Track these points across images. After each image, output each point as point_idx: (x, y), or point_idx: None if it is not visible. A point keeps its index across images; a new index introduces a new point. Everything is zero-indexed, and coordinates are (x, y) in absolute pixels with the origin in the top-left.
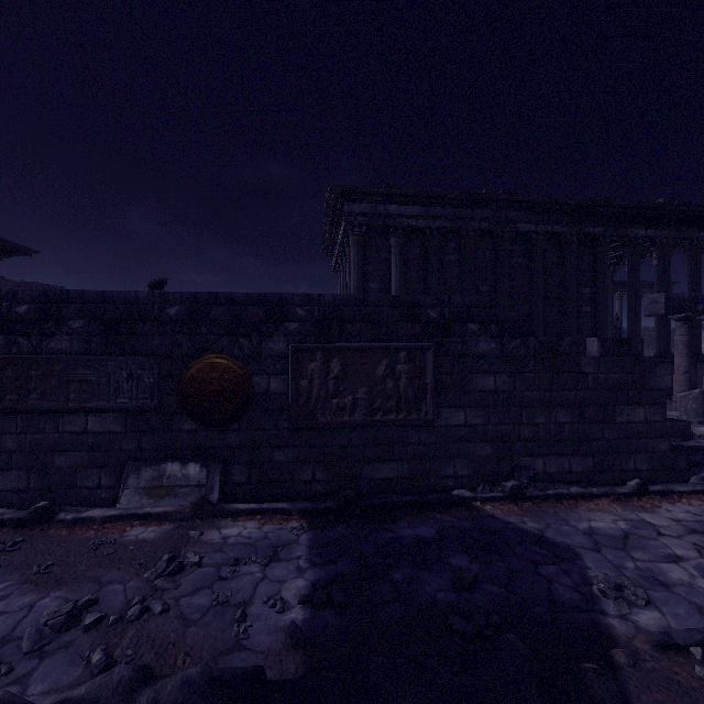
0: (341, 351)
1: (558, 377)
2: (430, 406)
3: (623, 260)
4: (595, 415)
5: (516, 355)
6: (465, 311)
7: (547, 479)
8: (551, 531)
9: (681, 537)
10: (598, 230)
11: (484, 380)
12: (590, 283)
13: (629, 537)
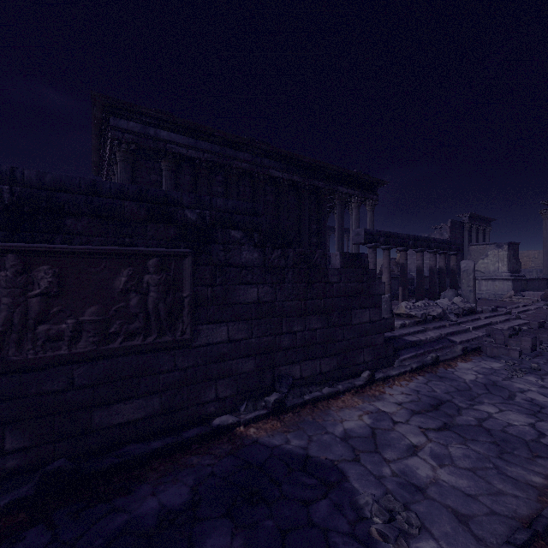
0: (54, 255)
1: (311, 287)
2: (188, 324)
3: (333, 209)
4: (338, 319)
5: (277, 266)
6: (228, 217)
7: (303, 383)
8: (314, 446)
9: (408, 421)
10: (321, 184)
11: (247, 291)
12: (316, 221)
13: (376, 433)
